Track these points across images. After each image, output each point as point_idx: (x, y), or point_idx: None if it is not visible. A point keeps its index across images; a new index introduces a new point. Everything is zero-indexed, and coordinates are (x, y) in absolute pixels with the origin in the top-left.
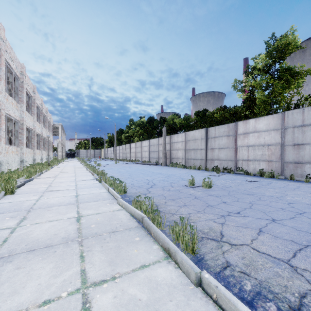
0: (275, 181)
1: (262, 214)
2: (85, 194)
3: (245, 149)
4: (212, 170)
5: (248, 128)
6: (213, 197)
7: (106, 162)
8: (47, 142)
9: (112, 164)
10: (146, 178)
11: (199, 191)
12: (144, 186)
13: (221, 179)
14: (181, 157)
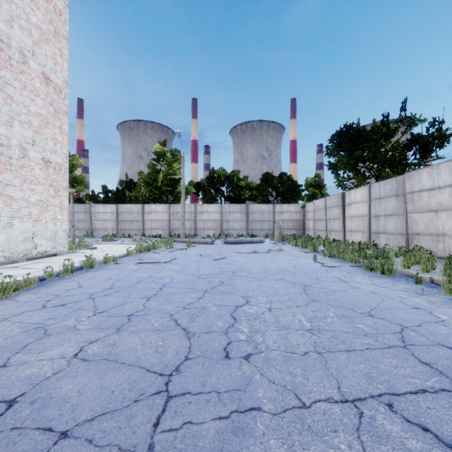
0: None
1: None
2: None
3: None
4: None
5: None
6: None
7: None
8: None
9: None
10: None
11: None
12: None
13: None
14: None
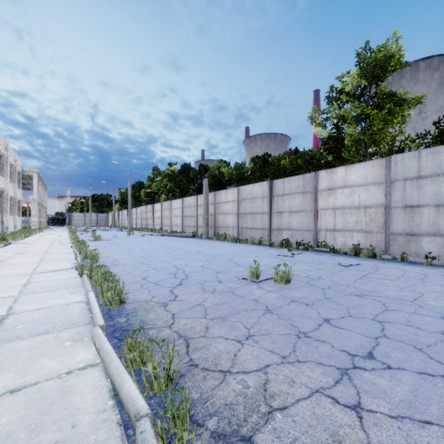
0: (382, 263)
1: (421, 357)
2: (30, 309)
3: (330, 214)
4: (280, 245)
5: (335, 181)
6: (300, 307)
7: (113, 232)
8: (7, 199)
9: (122, 237)
10: (174, 262)
11: (270, 292)
12: (167, 282)
13: (298, 261)
14: (231, 225)
